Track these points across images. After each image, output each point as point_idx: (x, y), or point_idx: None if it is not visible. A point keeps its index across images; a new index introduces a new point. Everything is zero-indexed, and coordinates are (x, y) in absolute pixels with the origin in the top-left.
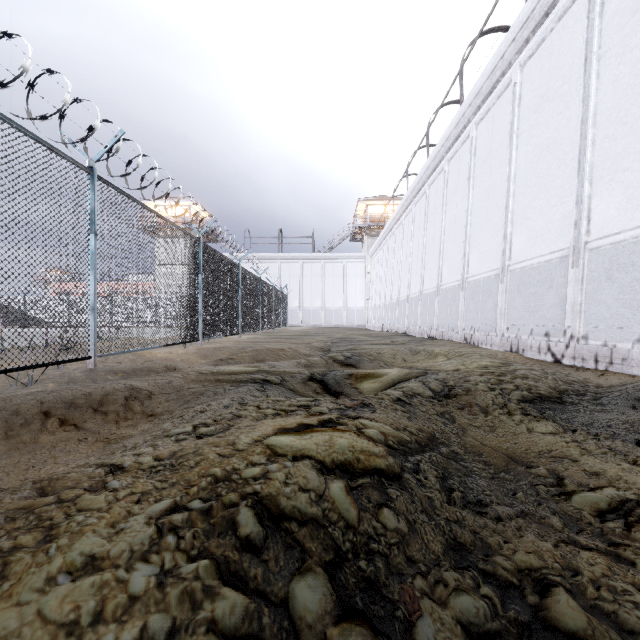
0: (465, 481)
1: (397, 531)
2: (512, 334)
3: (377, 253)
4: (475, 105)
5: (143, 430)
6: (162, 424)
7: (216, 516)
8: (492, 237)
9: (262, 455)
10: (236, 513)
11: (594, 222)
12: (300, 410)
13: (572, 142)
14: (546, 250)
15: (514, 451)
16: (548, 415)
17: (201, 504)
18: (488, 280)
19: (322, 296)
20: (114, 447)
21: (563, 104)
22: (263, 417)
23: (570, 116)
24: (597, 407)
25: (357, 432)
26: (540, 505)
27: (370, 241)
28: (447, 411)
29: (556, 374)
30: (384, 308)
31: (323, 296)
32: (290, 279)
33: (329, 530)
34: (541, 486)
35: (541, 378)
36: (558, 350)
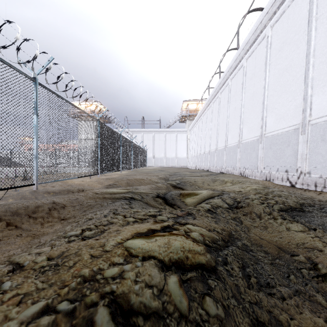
0: (256, 268)
1: (217, 317)
2: (266, 171)
3: (193, 129)
4: (246, 49)
5: (55, 229)
6: (66, 226)
7: (78, 317)
8: (255, 119)
9: (121, 256)
10: (94, 313)
11: (314, 109)
12: (150, 218)
13: (301, 66)
14: (286, 125)
15: (281, 243)
16: (297, 219)
17: (68, 305)
18: (253, 142)
19: (164, 151)
20: (34, 242)
21: (295, 46)
22: (126, 223)
23: (299, 52)
24: (323, 214)
25: (186, 235)
26: (306, 285)
27: (189, 122)
28: (237, 217)
29: (295, 194)
30: (197, 157)
31: (165, 151)
32: (148, 142)
33: (167, 321)
34: (304, 270)
35: (288, 196)
36: (293, 180)
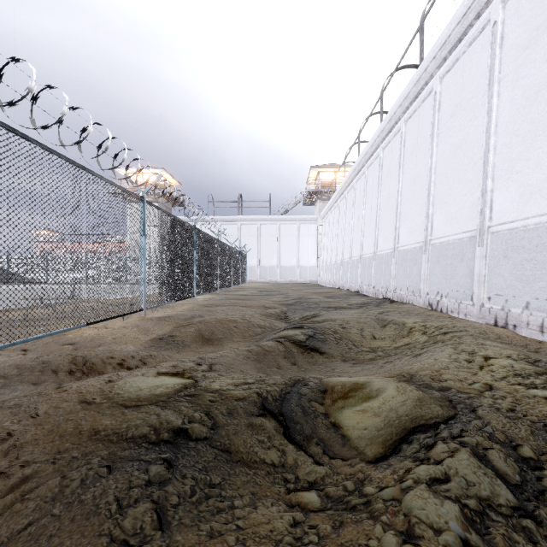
0: None
1: None
2: (496, 305)
3: (328, 215)
4: (440, 57)
5: None
6: None
7: None
8: (464, 196)
9: None
10: None
11: None
12: None
13: None
14: None
15: None
16: None
17: None
18: (460, 243)
19: (278, 254)
20: None
21: None
22: None
23: None
24: None
25: None
26: None
27: (321, 205)
28: None
29: None
30: (335, 266)
31: (279, 254)
32: (249, 239)
33: None
34: None
35: None
36: None
